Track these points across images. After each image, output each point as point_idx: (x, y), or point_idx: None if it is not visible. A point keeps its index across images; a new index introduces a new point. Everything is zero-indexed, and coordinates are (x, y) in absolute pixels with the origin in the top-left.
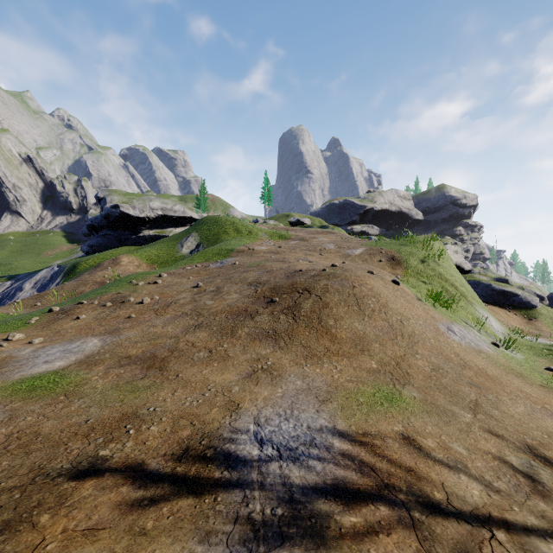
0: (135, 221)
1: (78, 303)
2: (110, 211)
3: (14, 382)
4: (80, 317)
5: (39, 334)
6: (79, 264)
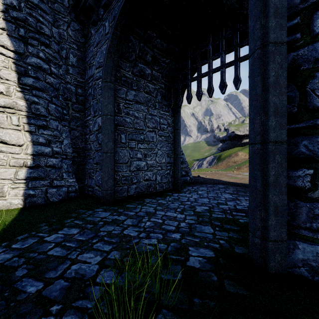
0: (240, 137)
1: (240, 166)
2: (230, 134)
3: (245, 175)
4: (244, 169)
5: (237, 171)
6: (221, 155)
